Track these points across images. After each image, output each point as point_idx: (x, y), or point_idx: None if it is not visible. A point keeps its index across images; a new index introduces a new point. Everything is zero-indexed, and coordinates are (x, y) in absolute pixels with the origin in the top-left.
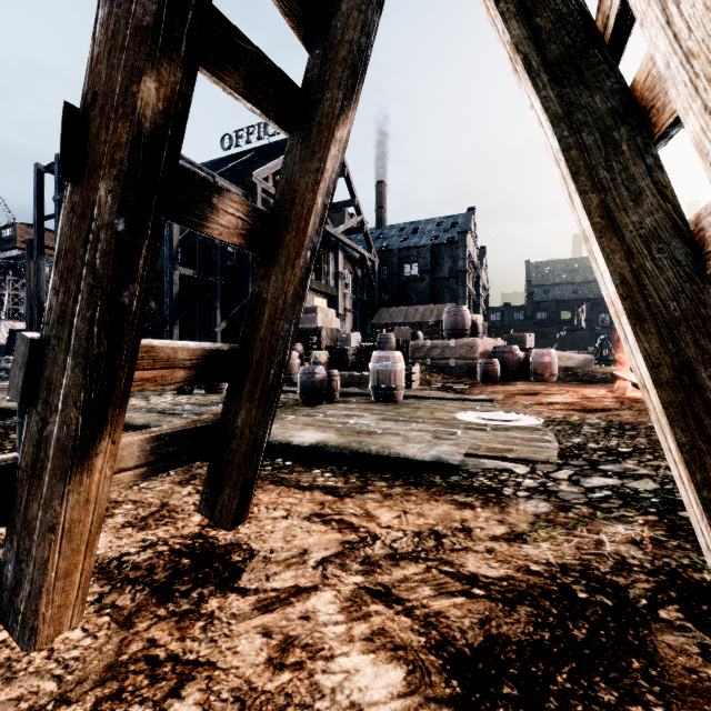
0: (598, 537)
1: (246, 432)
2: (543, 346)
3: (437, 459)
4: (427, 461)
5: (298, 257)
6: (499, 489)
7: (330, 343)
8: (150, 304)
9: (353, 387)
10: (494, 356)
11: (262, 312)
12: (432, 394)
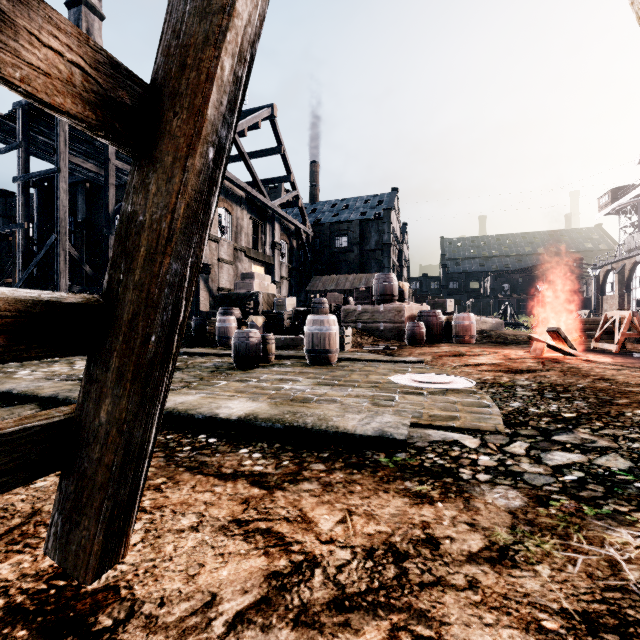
0: (606, 552)
1: (112, 433)
2: (457, 311)
3: (380, 433)
4: (369, 436)
5: (191, 153)
6: (455, 470)
7: (266, 308)
8: (84, 268)
9: (289, 349)
10: (420, 319)
11: (137, 244)
12: (365, 357)
